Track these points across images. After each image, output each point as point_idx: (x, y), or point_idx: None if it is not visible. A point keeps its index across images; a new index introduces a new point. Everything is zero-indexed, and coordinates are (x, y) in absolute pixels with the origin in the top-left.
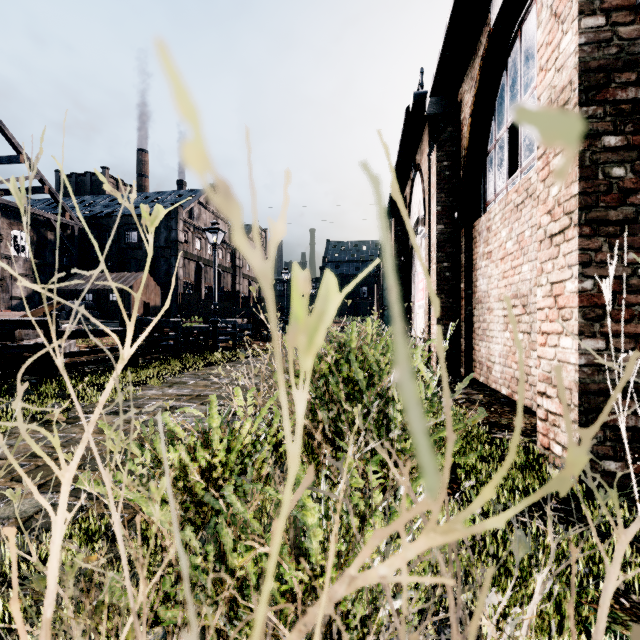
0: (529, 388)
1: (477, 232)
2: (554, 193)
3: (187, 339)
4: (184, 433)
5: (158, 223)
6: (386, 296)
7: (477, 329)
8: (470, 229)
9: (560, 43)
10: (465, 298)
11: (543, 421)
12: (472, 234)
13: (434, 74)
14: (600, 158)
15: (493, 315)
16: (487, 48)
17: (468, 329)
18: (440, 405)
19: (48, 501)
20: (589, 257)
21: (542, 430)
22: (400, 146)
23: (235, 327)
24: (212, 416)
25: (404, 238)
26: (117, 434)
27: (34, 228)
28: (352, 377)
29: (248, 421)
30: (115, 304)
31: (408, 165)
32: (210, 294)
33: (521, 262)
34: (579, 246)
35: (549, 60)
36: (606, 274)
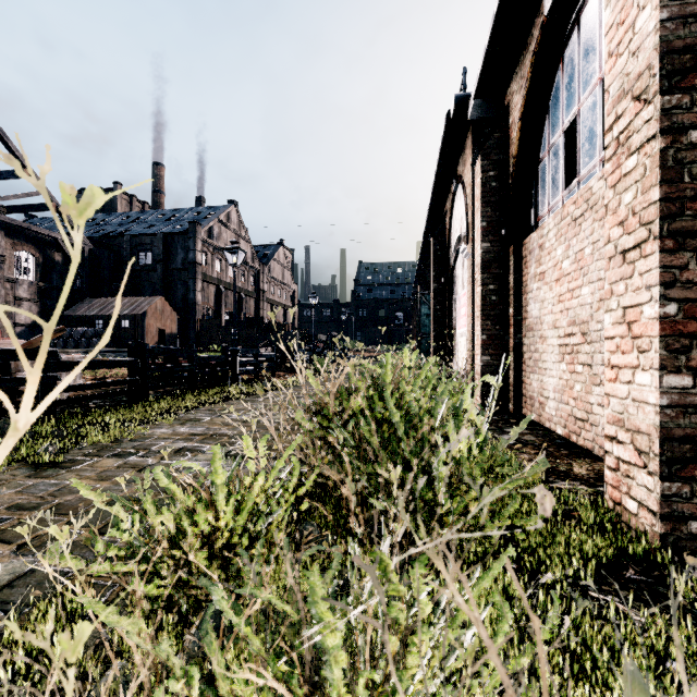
0: (590, 428)
1: (528, 250)
2: (627, 200)
3: (203, 370)
4: (181, 492)
5: (92, 214)
6: (424, 322)
7: (528, 360)
8: (519, 247)
9: (635, 21)
10: (514, 325)
11: (613, 471)
12: (522, 253)
13: (479, 73)
14: (686, 157)
15: (546, 344)
16: (540, 41)
17: (517, 360)
18: (492, 452)
19: (27, 566)
20: (673, 276)
21: (612, 481)
22: (440, 156)
23: (257, 357)
24: (215, 471)
25: (444, 258)
26: (97, 494)
27: (40, 249)
28: (387, 417)
29: (261, 476)
30: (127, 331)
31: (449, 177)
32: (231, 320)
33: (580, 284)
34: (660, 263)
35: (621, 43)
36: (693, 296)
